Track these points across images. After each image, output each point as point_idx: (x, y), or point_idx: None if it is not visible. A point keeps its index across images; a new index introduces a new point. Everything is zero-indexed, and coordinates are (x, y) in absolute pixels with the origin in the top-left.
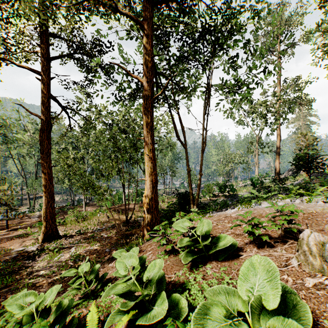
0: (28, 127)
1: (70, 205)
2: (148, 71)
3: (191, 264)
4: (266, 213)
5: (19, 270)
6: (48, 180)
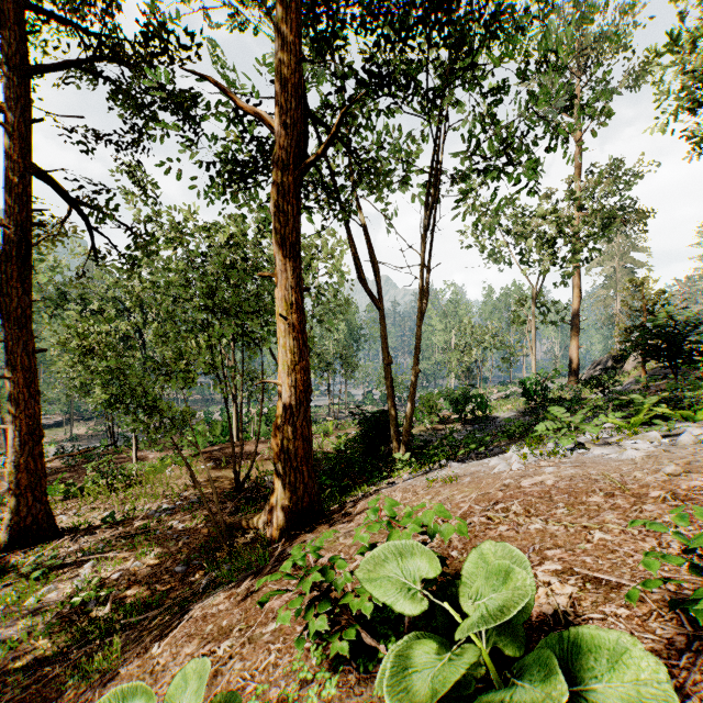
0: None
1: (107, 446)
2: (285, 96)
3: None
4: (640, 483)
5: None
6: (24, 386)
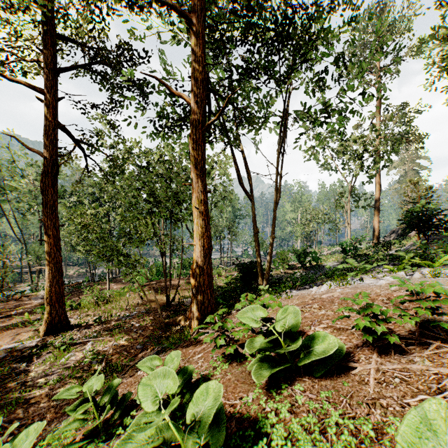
0: (29, 172)
1: (89, 281)
2: (198, 86)
3: (268, 381)
4: (376, 294)
5: (6, 378)
6: (53, 245)
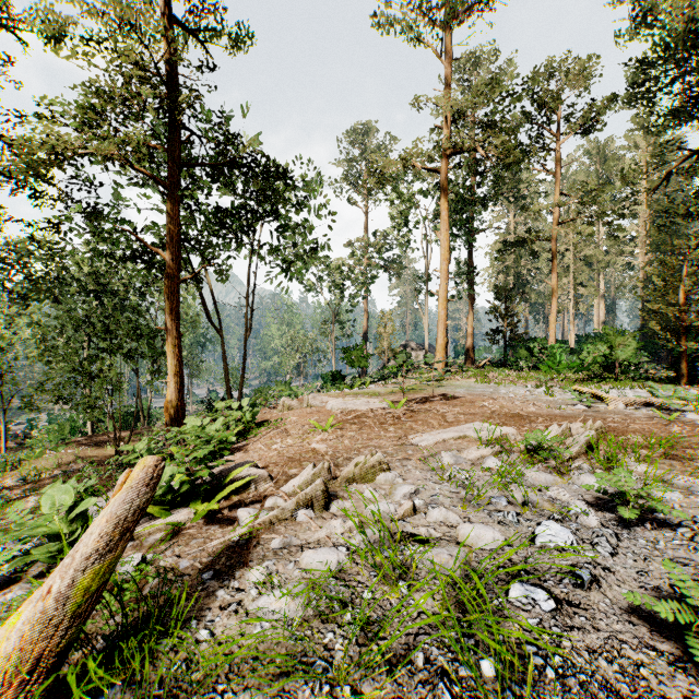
0: None
1: None
2: (173, 245)
3: None
4: None
5: None
6: None
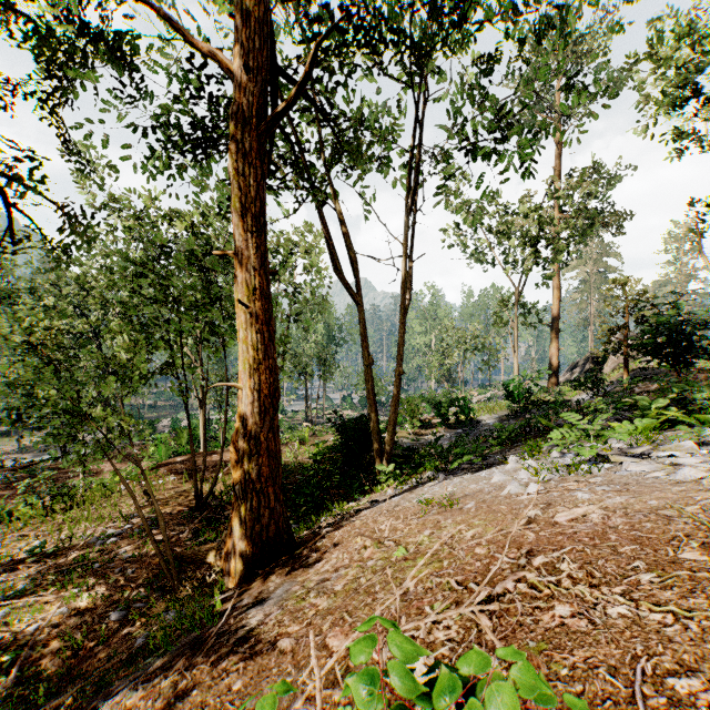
0: None
1: (57, 458)
2: (245, 31)
3: None
4: None
5: None
6: None
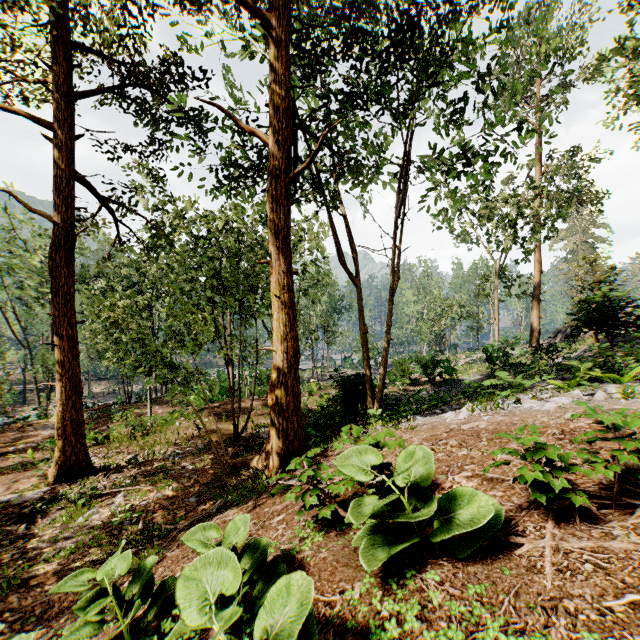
0: (35, 245)
1: (122, 402)
2: (279, 119)
3: (384, 563)
4: (544, 425)
5: None
6: (68, 351)
